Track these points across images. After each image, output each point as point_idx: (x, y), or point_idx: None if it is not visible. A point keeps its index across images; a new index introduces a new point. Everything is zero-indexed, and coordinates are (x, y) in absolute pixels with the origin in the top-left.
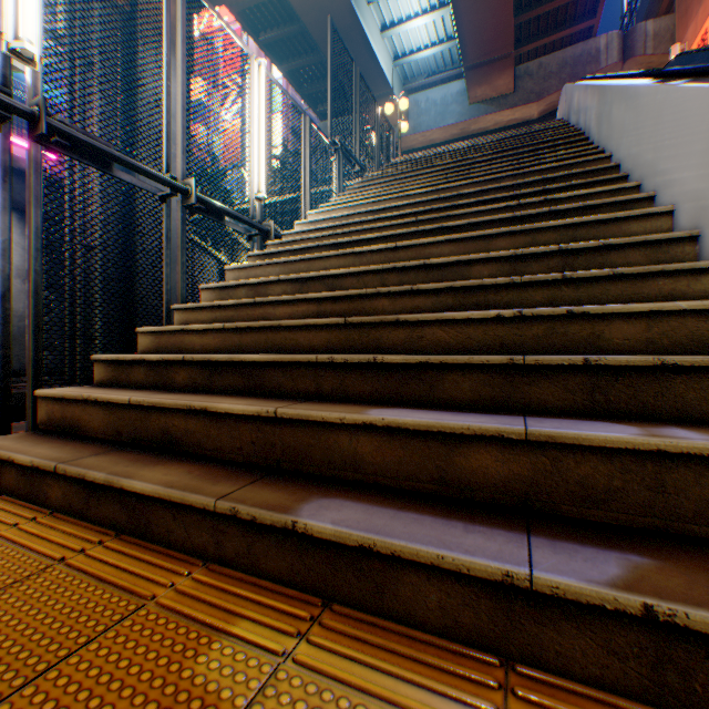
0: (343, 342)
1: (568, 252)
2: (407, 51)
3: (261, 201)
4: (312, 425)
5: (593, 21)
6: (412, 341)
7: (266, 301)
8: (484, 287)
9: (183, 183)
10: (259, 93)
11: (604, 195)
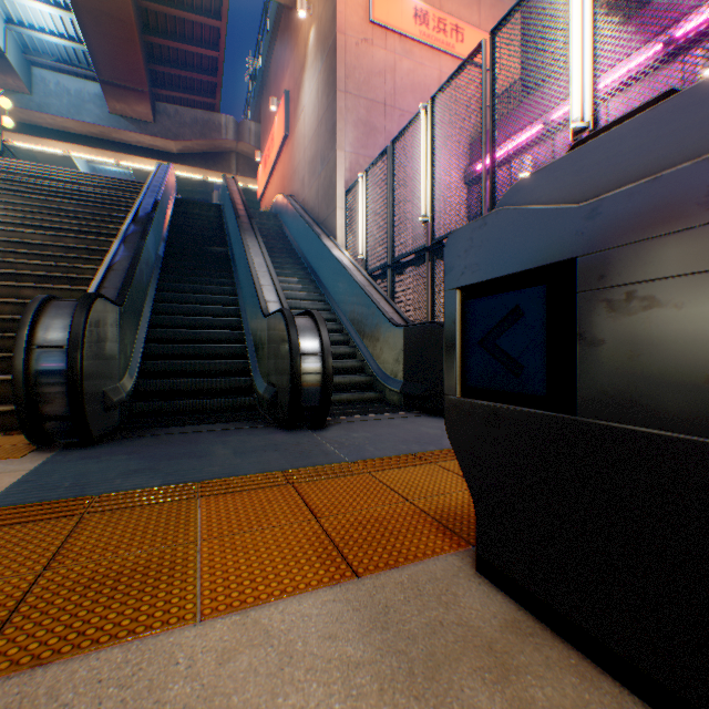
0: None
1: None
2: (27, 23)
3: None
4: None
5: (217, 102)
6: None
7: None
8: None
9: None
10: None
11: None
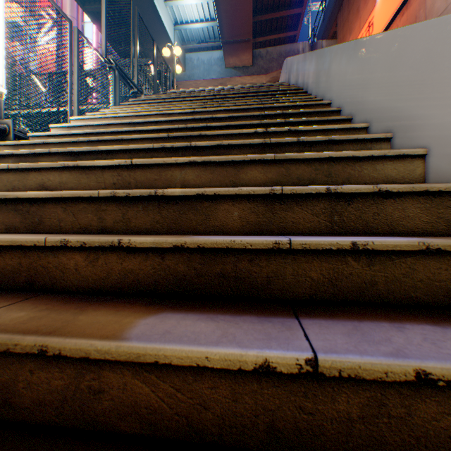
0: None
1: (338, 195)
2: (184, 20)
3: (0, 95)
4: None
5: (296, 32)
6: (80, 397)
7: None
8: (235, 248)
9: None
10: None
11: (339, 132)
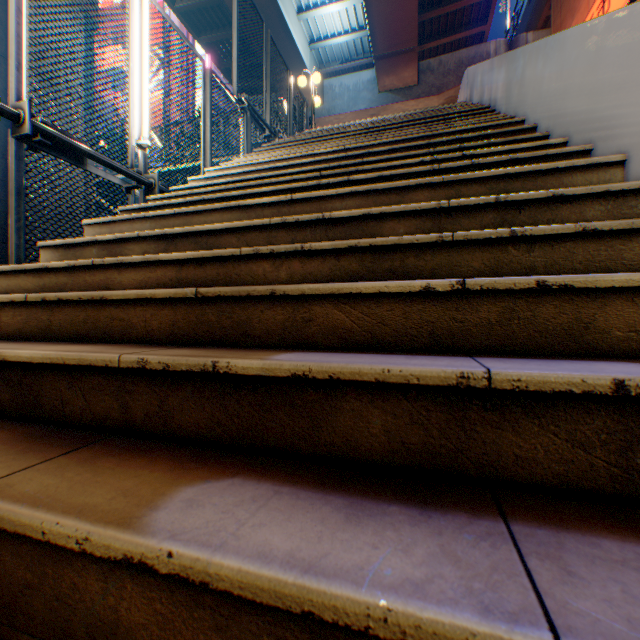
0: (195, 326)
1: (508, 204)
2: (322, 36)
3: (145, 149)
4: (32, 540)
5: (485, 27)
6: (296, 326)
7: (108, 263)
8: (402, 247)
9: (13, 106)
10: (142, 23)
11: (528, 152)
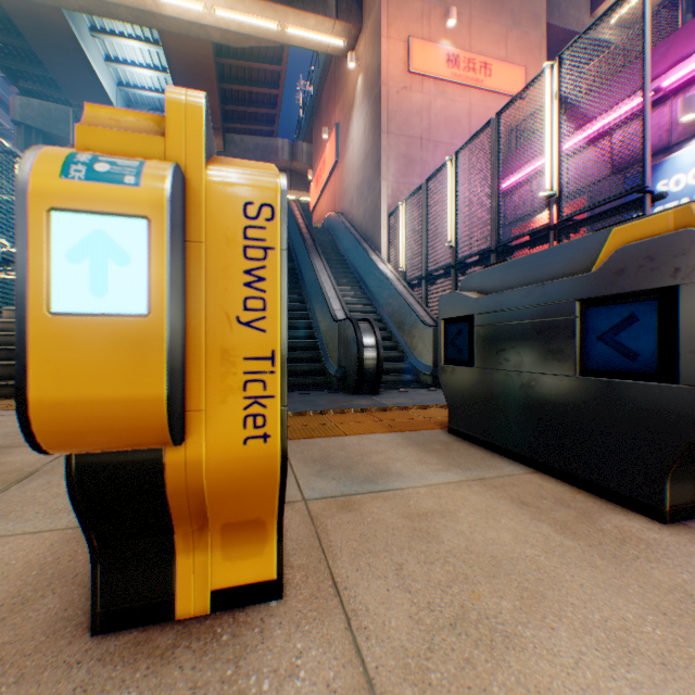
0: None
1: None
2: (133, 84)
3: None
4: None
5: (274, 129)
6: None
7: None
8: None
9: None
10: None
11: None
